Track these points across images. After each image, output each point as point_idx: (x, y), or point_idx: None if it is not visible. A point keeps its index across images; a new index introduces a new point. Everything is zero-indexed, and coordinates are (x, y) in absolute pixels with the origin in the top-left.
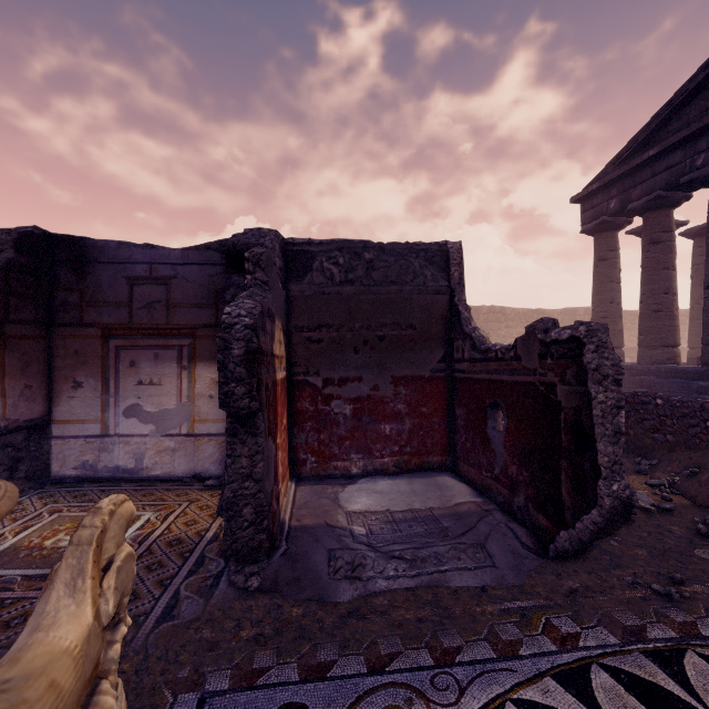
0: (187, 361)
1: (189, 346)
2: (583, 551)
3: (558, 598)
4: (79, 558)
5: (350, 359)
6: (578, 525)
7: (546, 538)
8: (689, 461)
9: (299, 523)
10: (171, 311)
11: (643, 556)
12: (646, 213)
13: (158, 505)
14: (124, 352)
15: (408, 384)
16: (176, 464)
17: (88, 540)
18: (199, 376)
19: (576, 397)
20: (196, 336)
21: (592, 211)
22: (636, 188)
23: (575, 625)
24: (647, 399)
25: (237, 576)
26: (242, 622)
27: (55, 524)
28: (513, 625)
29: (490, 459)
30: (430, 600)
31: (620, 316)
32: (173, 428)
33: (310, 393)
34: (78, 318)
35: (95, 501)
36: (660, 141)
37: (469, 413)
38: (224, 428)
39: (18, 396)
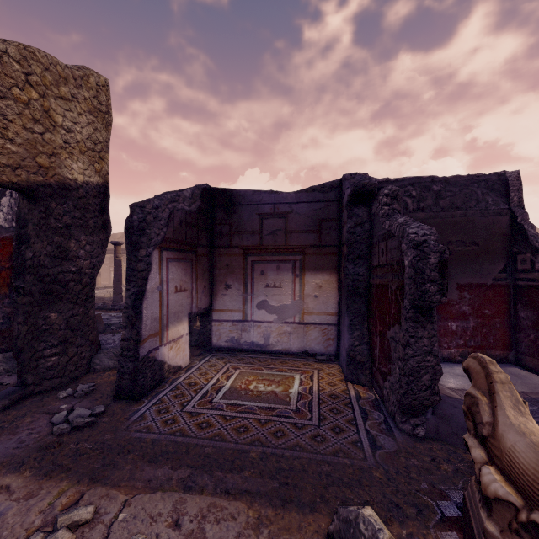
0: (299, 271)
1: (300, 260)
2: None
3: None
4: (510, 392)
5: None
6: None
7: None
8: None
9: None
10: (287, 236)
11: None
12: None
13: (298, 370)
14: (257, 265)
15: (471, 290)
16: (291, 343)
17: (506, 380)
18: (307, 281)
19: None
20: (305, 253)
21: None
22: None
23: None
24: None
25: (404, 425)
26: (434, 458)
27: (244, 376)
28: None
29: None
30: None
31: None
32: (289, 317)
33: None
34: (228, 242)
35: (254, 363)
36: None
37: None
38: (325, 319)
39: (201, 292)
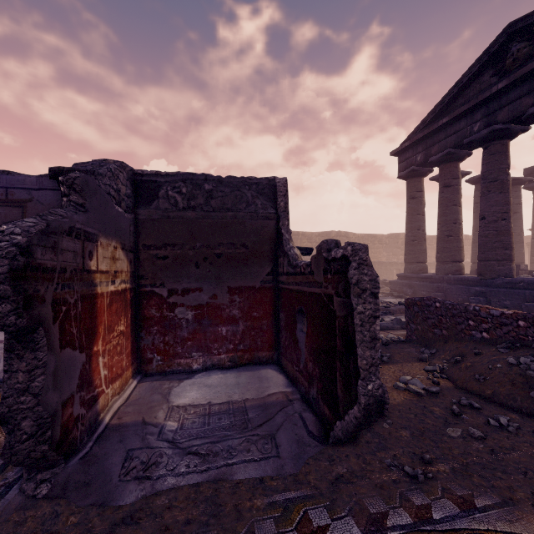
0: None
1: None
2: (354, 438)
3: (324, 486)
4: None
5: (192, 273)
6: (346, 418)
7: (328, 426)
8: (457, 350)
9: (119, 421)
10: None
11: (405, 437)
12: (441, 164)
13: None
14: None
15: (241, 293)
16: None
17: None
18: None
19: (344, 307)
20: None
21: (405, 162)
22: (434, 146)
23: (328, 516)
24: (430, 302)
25: (28, 484)
26: None
27: None
28: (272, 521)
29: (298, 355)
30: (208, 497)
31: (425, 239)
32: None
33: (157, 302)
34: None
35: None
36: (450, 112)
37: (286, 317)
38: None
39: None
